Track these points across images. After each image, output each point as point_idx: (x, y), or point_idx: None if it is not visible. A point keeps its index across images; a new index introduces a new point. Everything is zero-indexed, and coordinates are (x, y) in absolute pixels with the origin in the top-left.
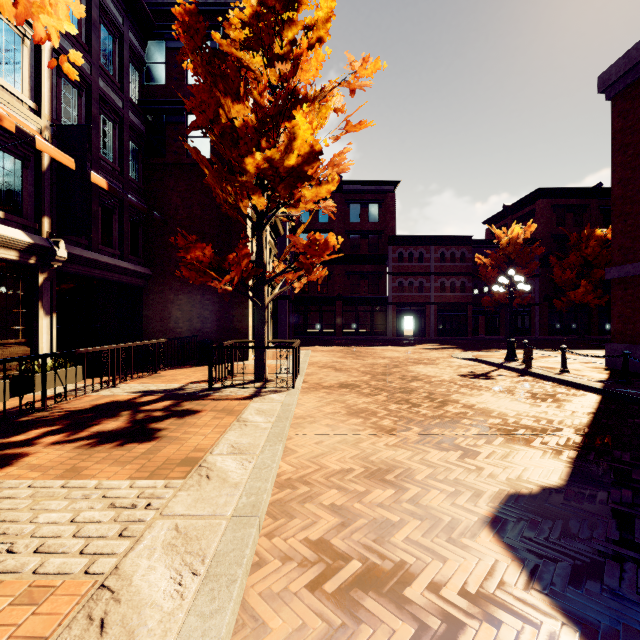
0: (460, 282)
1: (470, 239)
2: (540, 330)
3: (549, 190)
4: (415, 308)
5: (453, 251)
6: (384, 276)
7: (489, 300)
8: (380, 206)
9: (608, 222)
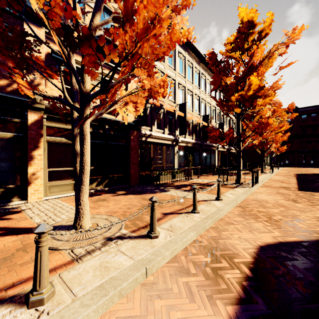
0: None
1: None
2: None
3: None
4: None
5: None
6: None
7: None
8: (317, 114)
9: None
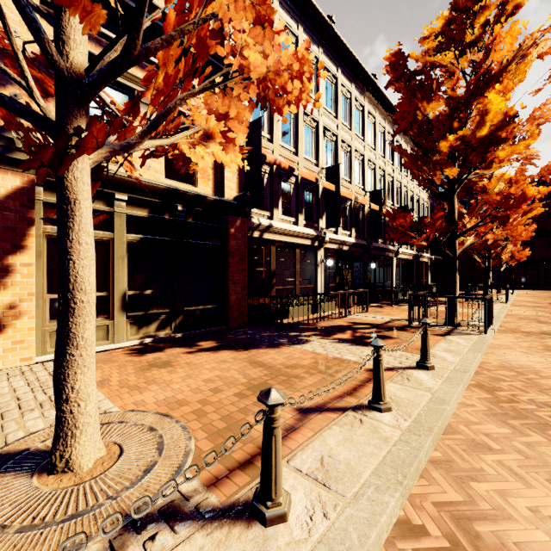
0: None
1: None
2: None
3: None
4: None
5: None
6: None
7: None
8: None
9: None
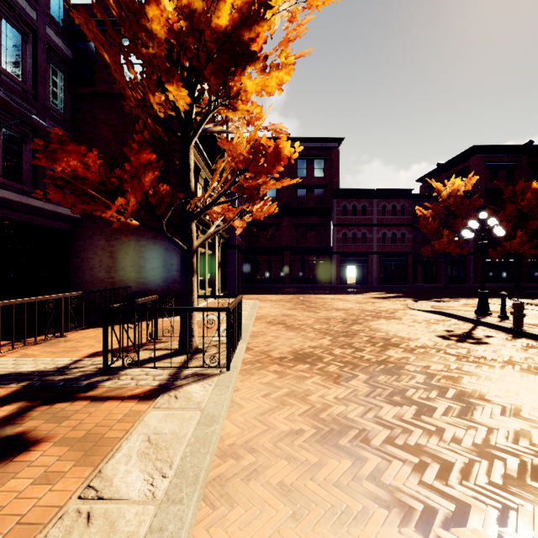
0: (400, 233)
1: (410, 193)
2: (474, 278)
3: (483, 147)
4: (358, 258)
5: (394, 204)
6: (329, 228)
7: (430, 250)
8: (325, 162)
9: (537, 177)
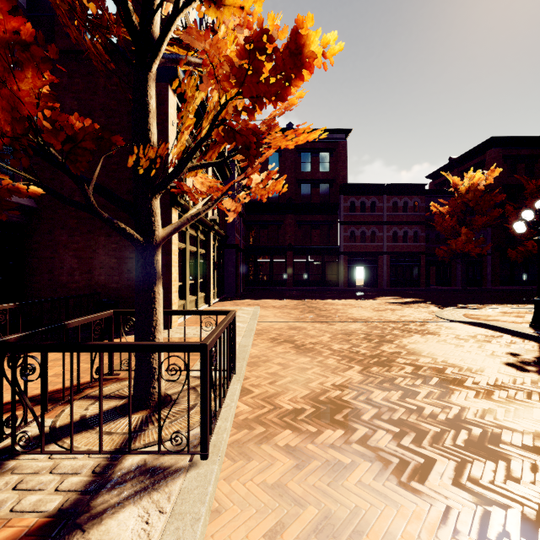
0: (413, 232)
1: (423, 188)
2: (491, 280)
3: (501, 140)
4: (367, 258)
5: (406, 200)
6: (335, 226)
7: (446, 250)
8: (331, 155)
9: None
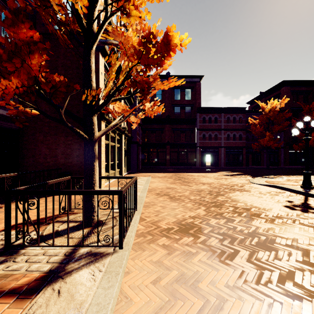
0: (238, 134)
1: (244, 109)
2: (283, 162)
3: (289, 81)
4: (212, 150)
5: (234, 116)
6: (194, 131)
7: (257, 145)
8: (192, 90)
9: None
